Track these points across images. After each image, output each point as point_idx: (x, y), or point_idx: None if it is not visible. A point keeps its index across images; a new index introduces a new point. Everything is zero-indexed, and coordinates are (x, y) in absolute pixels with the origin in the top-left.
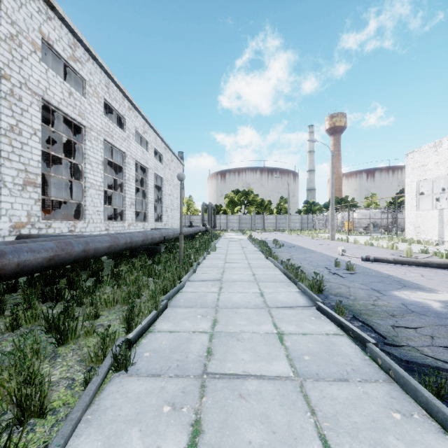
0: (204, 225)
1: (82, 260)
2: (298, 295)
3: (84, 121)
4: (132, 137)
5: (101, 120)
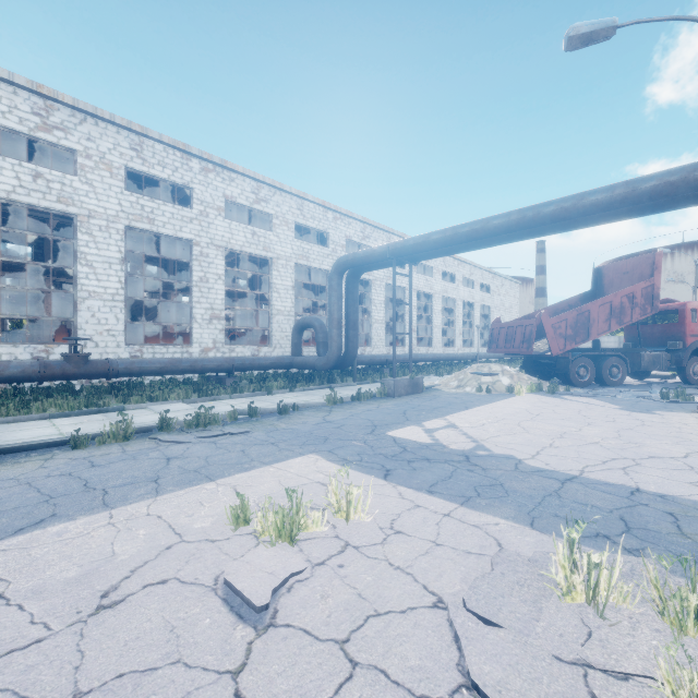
0: None
1: (438, 360)
2: None
3: (432, 291)
4: (460, 284)
5: (441, 284)
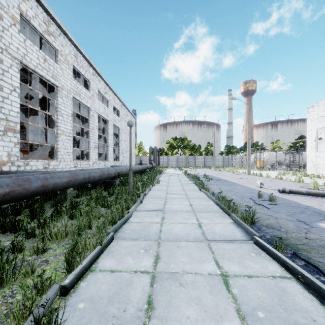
0: (151, 163)
1: (41, 193)
2: (233, 226)
3: (56, 82)
4: (96, 96)
5: (71, 82)
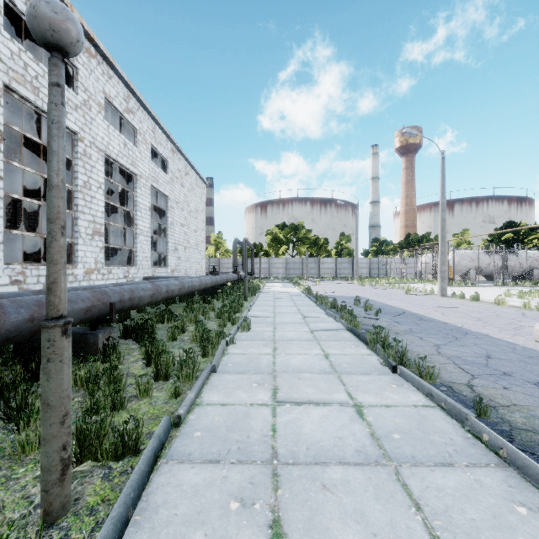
0: (236, 271)
1: None
2: None
3: None
4: (97, 110)
5: None
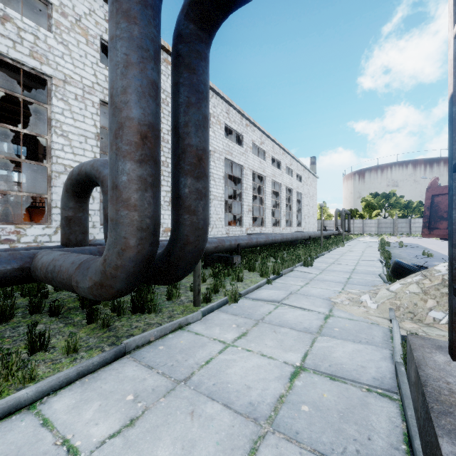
0: (337, 229)
1: (285, 241)
2: (376, 259)
3: (264, 173)
4: (284, 171)
5: (270, 169)
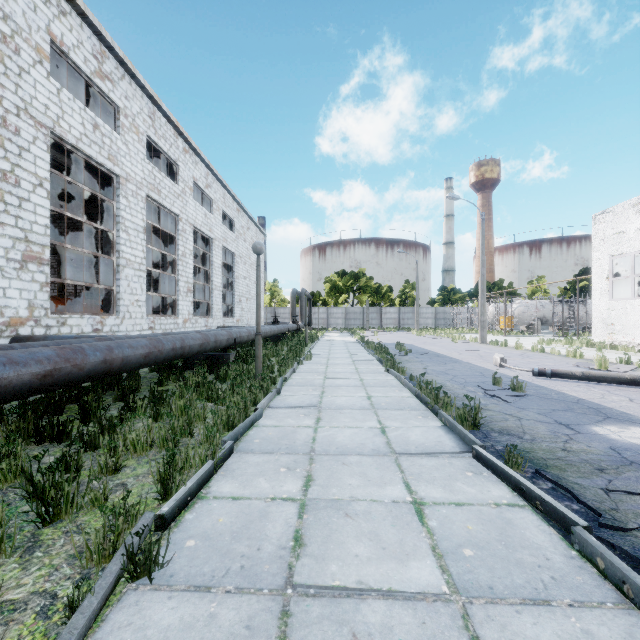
0: (295, 321)
1: (101, 375)
2: (441, 432)
3: (116, 168)
4: (189, 193)
5: (143, 166)
